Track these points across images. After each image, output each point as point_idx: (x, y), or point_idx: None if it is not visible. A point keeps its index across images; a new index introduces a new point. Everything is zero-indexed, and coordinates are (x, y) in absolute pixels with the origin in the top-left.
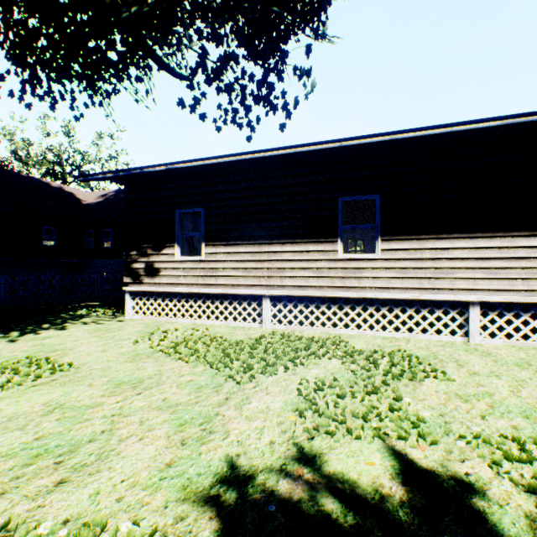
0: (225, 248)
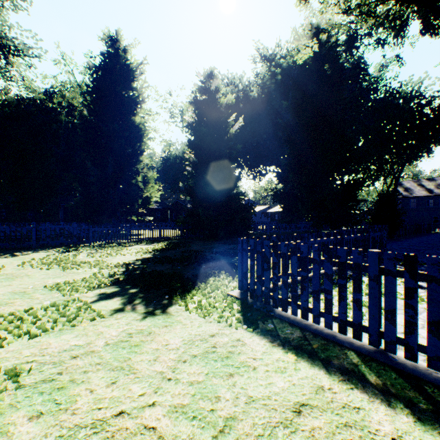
0: None
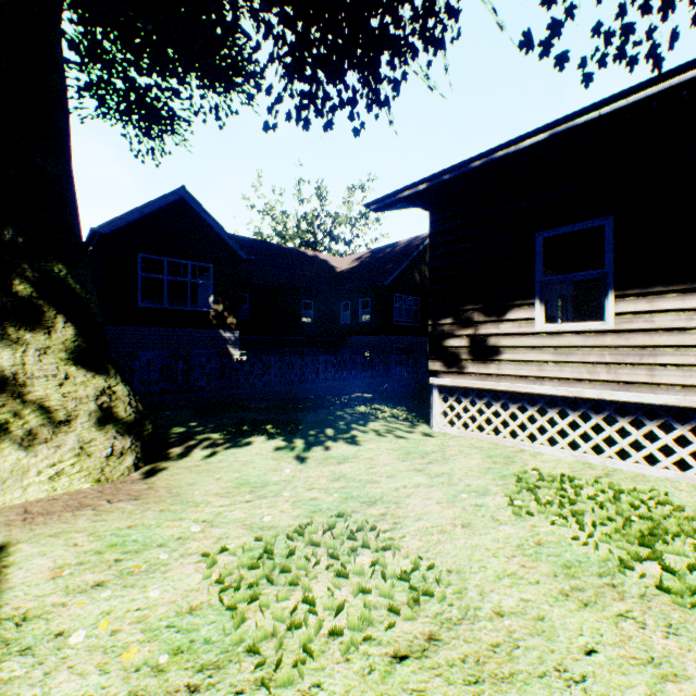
0: (681, 300)
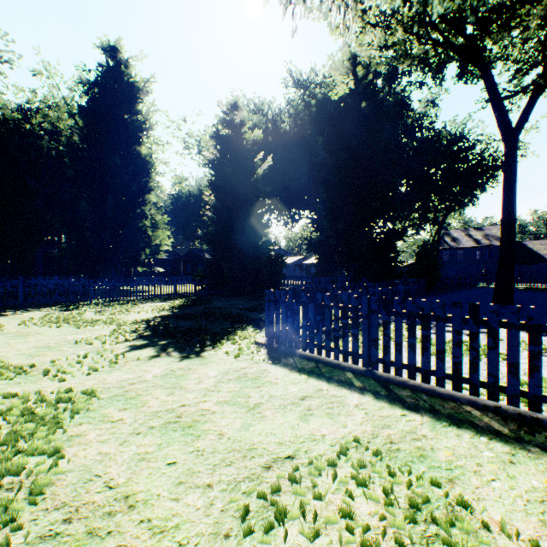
0: None
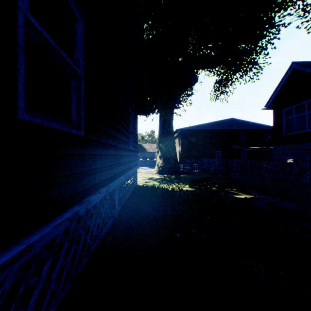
0: None
